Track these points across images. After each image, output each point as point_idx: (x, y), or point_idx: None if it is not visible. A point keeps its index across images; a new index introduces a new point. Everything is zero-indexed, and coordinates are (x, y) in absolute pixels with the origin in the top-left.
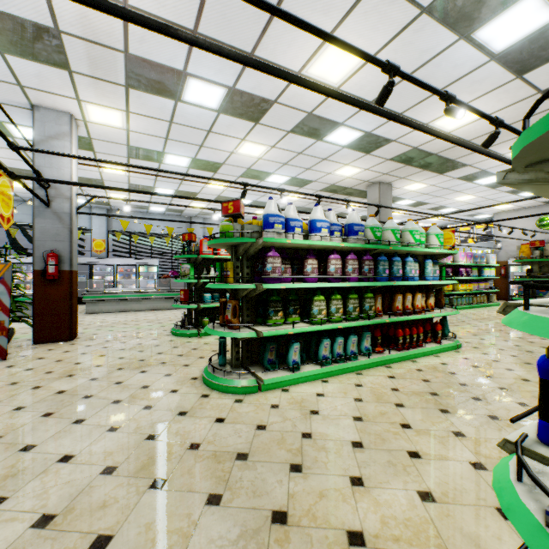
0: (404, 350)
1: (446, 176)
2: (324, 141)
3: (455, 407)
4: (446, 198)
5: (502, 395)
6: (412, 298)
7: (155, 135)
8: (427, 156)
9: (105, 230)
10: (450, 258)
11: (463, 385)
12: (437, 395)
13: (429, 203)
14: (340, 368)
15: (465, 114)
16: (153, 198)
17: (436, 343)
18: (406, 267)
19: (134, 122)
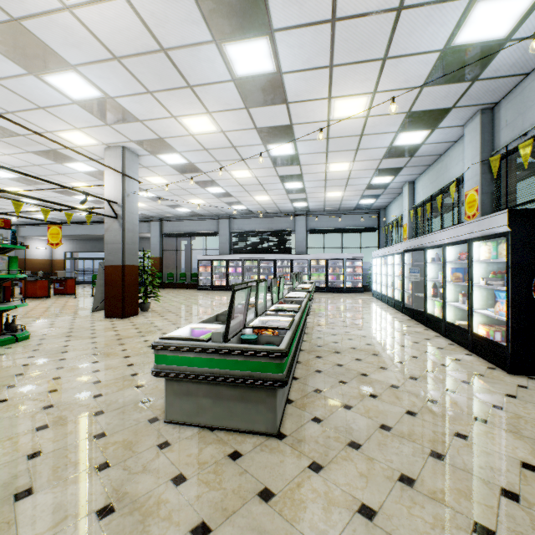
0: None
1: None
2: None
3: None
4: None
5: None
6: None
7: (54, 115)
8: None
9: (477, 164)
10: None
11: None
12: None
13: None
14: None
15: None
16: (337, 60)
17: None
18: None
19: (58, 128)
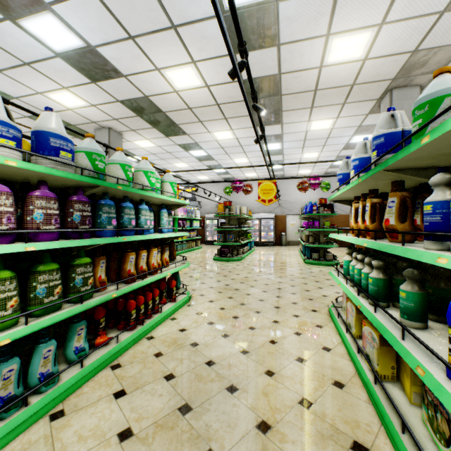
0: (138, 325)
1: (171, 140)
2: (21, 27)
3: (219, 433)
4: (169, 162)
5: (249, 366)
6: (147, 255)
7: None
8: (157, 112)
9: None
10: (173, 212)
11: (211, 365)
12: (190, 411)
13: (156, 164)
14: (4, 433)
15: (192, 75)
16: None
17: (171, 302)
18: (140, 216)
19: None
